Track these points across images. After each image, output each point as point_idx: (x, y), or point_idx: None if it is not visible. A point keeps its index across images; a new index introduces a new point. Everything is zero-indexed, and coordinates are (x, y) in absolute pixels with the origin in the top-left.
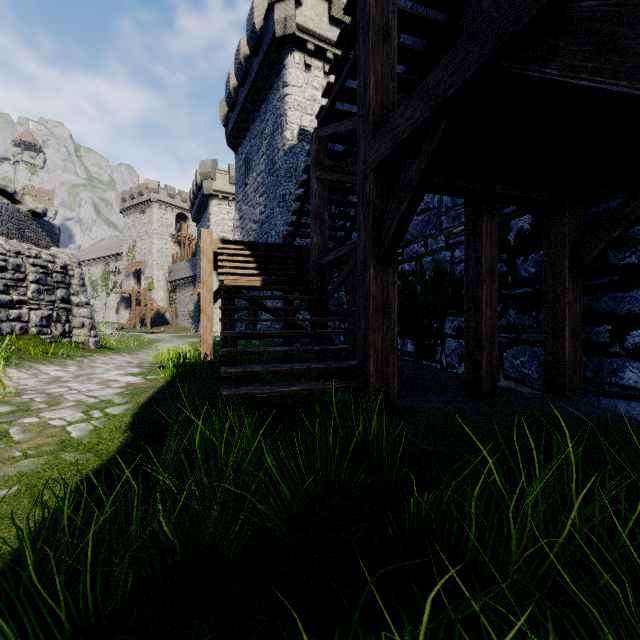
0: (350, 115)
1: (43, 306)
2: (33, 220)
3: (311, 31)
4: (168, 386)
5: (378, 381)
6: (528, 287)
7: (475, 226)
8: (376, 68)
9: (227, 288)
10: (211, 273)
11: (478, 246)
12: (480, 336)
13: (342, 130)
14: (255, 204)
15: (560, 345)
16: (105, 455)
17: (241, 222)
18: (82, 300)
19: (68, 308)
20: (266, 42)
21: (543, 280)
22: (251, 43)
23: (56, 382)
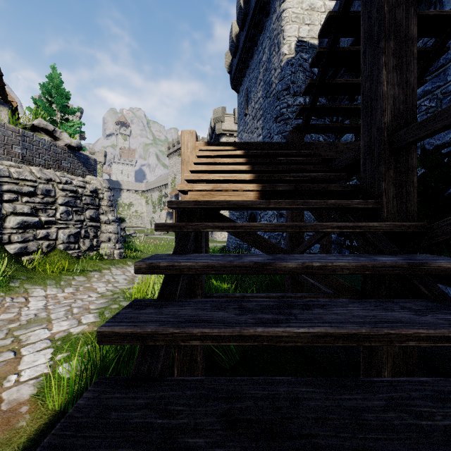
0: None
1: (71, 225)
2: (70, 153)
3: None
4: None
5: None
6: None
7: None
8: None
9: (185, 207)
10: None
11: None
12: None
13: None
14: (253, 129)
15: None
16: None
17: None
18: (109, 218)
19: (96, 225)
20: None
21: None
22: None
23: None
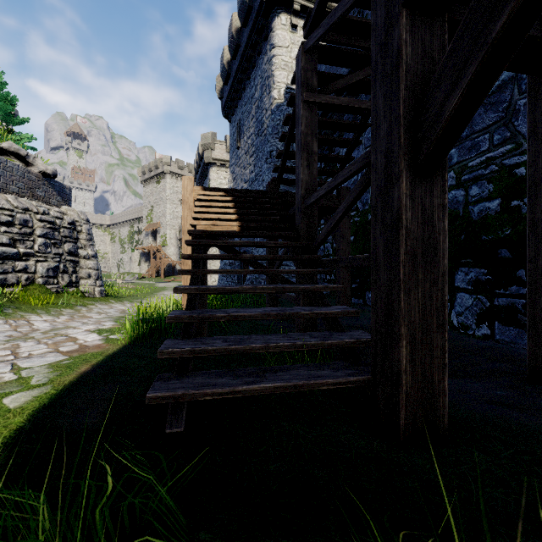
0: (345, 19)
1: (50, 258)
2: (44, 181)
3: None
4: (120, 353)
5: (415, 381)
6: None
7: None
8: None
9: (197, 234)
10: None
11: None
12: None
13: (338, 15)
14: (246, 165)
15: None
16: None
17: (234, 183)
18: (89, 253)
19: (75, 260)
20: (255, 10)
21: None
22: (241, 14)
23: (19, 339)
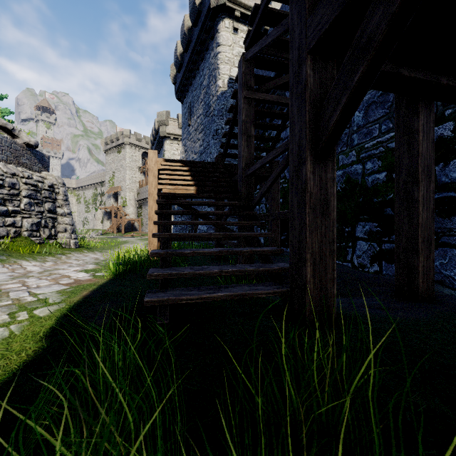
0: None
1: (33, 215)
2: (28, 150)
3: (238, 1)
4: (108, 284)
5: (316, 288)
6: (449, 192)
7: (409, 125)
8: None
9: (164, 195)
10: (156, 186)
11: (413, 145)
12: (416, 238)
13: (269, 41)
14: (196, 139)
15: None
16: None
17: (186, 154)
18: (65, 211)
19: (54, 217)
20: (203, 14)
21: None
22: (192, 16)
23: (21, 277)
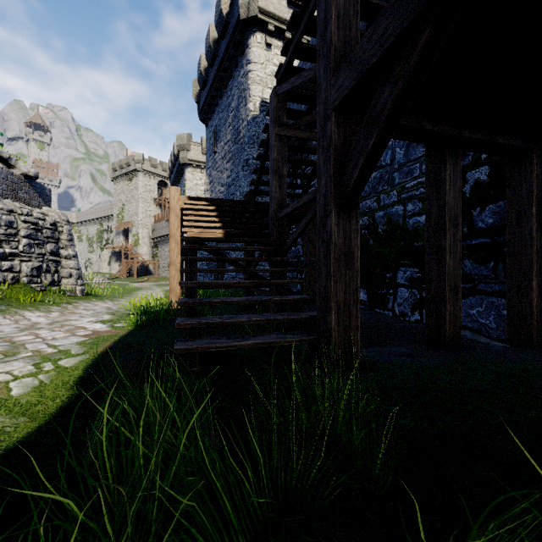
0: None
1: (34, 258)
2: (26, 182)
3: (271, 13)
4: (130, 335)
5: (340, 335)
6: (485, 238)
7: (437, 174)
8: (338, 1)
9: (190, 240)
10: (179, 227)
11: (441, 194)
12: (443, 287)
13: (300, 82)
14: (223, 169)
15: (527, 296)
16: (39, 419)
17: (211, 186)
18: (70, 253)
19: (57, 260)
20: (232, 25)
21: (506, 229)
22: (219, 27)
23: (30, 329)
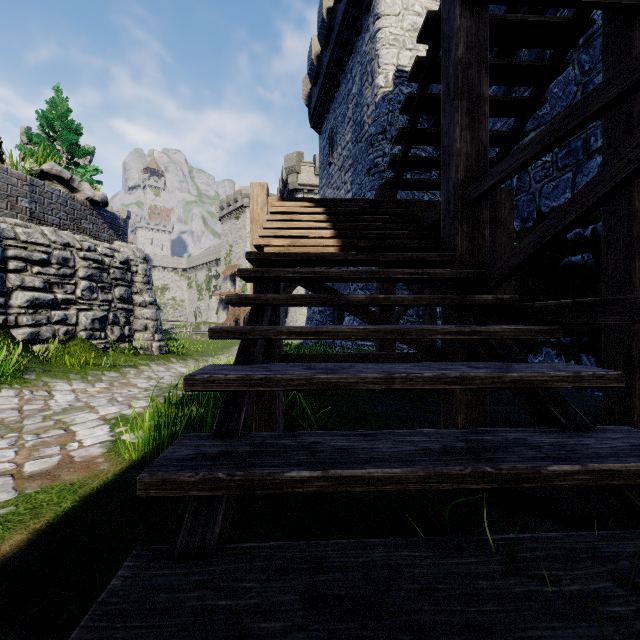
0: None
1: (96, 306)
2: (92, 210)
3: None
4: (111, 488)
5: None
6: None
7: None
8: None
9: (263, 259)
10: None
11: None
12: None
13: None
14: (340, 184)
15: None
16: None
17: None
18: (146, 299)
19: (128, 308)
20: None
21: None
22: None
23: (1, 429)
